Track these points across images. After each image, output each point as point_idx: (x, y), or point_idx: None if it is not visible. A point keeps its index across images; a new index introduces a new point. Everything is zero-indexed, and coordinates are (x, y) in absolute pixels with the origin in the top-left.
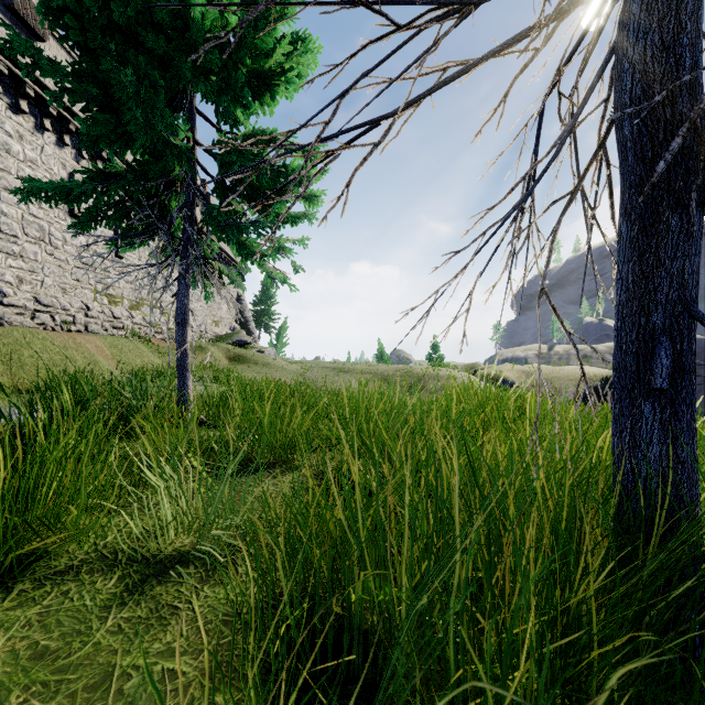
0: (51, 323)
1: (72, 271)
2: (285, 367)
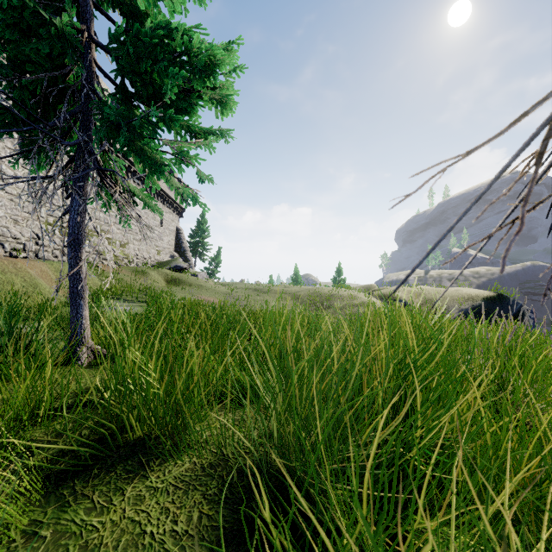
0: (0, 250)
1: (23, 205)
2: (215, 288)
